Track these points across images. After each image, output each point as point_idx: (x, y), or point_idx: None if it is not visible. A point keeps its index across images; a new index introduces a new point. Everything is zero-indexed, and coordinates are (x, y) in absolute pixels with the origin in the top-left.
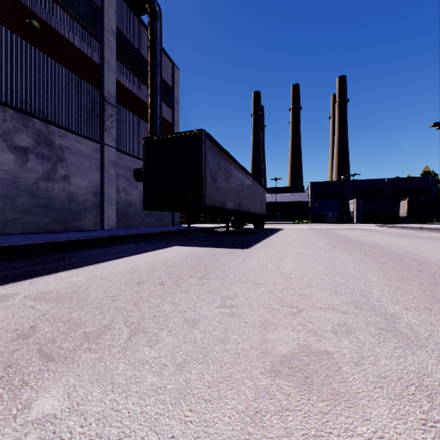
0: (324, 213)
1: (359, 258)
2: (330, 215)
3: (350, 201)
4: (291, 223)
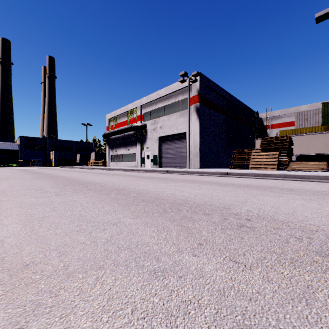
0: (32, 159)
1: (24, 173)
2: (37, 161)
3: (51, 152)
4: (1, 166)
